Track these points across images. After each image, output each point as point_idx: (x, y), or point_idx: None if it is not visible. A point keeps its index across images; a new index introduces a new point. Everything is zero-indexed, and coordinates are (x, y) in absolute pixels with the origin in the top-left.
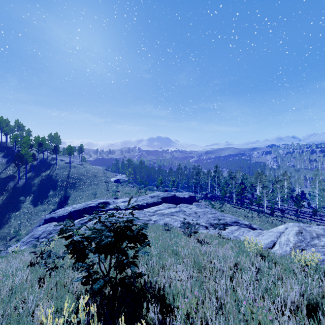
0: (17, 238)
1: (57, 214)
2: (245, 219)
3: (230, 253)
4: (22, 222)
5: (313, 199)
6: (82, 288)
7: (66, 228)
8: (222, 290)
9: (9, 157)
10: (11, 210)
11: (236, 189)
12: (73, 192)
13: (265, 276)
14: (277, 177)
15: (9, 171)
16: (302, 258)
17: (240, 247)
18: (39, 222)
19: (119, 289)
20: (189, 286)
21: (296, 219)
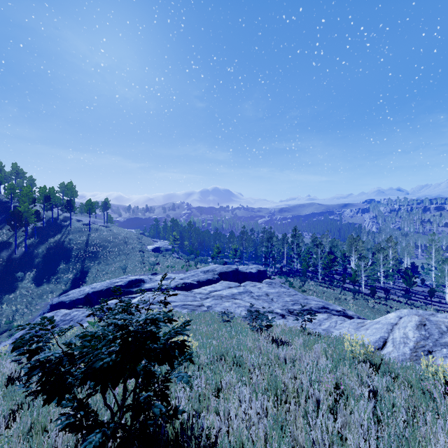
0: (10, 332)
1: (69, 296)
2: (335, 302)
3: (325, 362)
4: (18, 308)
5: (428, 274)
6: (71, 439)
7: (30, 337)
8: (322, 443)
9: (2, 215)
10: (4, 292)
11: (322, 261)
12: (93, 266)
13: (388, 407)
14: (379, 244)
15: (2, 236)
16: (439, 371)
17: (336, 348)
18: (44, 309)
19: (136, 441)
20: (261, 434)
21: (406, 302)
